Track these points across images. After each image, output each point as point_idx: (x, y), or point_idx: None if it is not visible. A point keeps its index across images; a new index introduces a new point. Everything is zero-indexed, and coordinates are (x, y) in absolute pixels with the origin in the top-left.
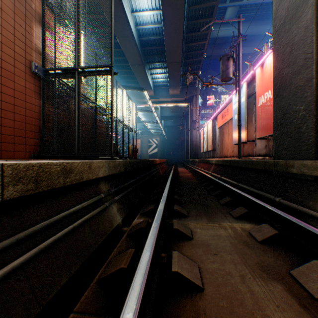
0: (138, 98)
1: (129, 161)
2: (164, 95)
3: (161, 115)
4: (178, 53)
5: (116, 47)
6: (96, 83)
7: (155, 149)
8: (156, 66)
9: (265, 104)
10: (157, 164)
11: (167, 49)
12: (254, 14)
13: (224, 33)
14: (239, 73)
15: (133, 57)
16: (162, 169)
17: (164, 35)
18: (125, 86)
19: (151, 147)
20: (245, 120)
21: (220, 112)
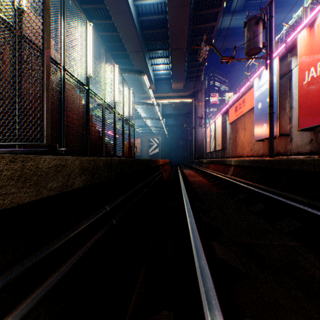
0: (137, 93)
1: (105, 159)
2: (166, 90)
3: (163, 112)
4: (183, 37)
5: (111, 30)
6: (64, 33)
7: (156, 149)
8: (157, 55)
9: (318, 78)
10: (160, 166)
11: (171, 31)
12: (264, 1)
13: (231, 22)
14: (271, 43)
15: (131, 42)
16: (165, 172)
17: (168, 11)
18: (120, 69)
19: (152, 147)
20: (276, 107)
21: (233, 104)
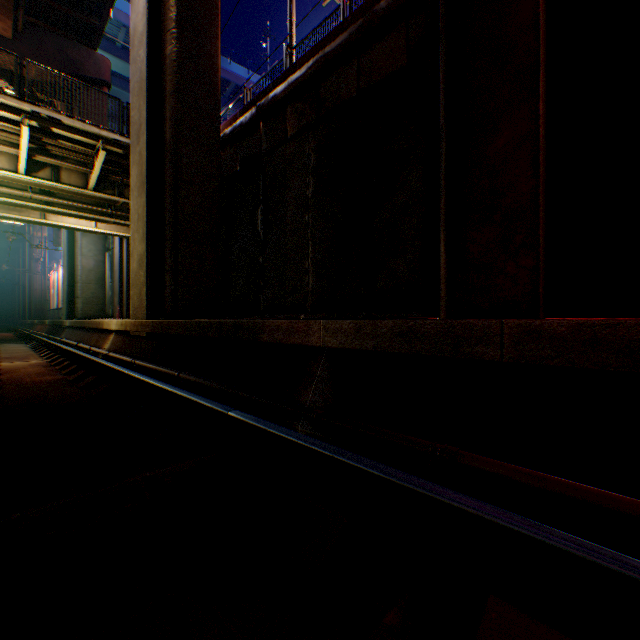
0: None
1: None
2: None
3: None
4: None
5: None
6: None
7: None
8: None
9: None
10: None
11: None
12: None
13: None
14: None
15: None
16: None
17: None
18: None
19: None
20: None
21: None
